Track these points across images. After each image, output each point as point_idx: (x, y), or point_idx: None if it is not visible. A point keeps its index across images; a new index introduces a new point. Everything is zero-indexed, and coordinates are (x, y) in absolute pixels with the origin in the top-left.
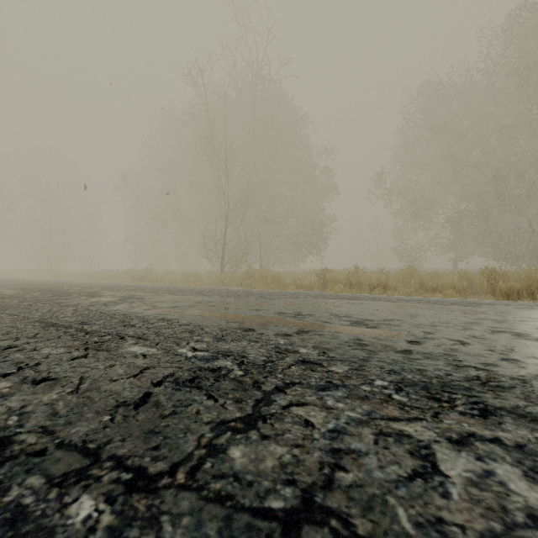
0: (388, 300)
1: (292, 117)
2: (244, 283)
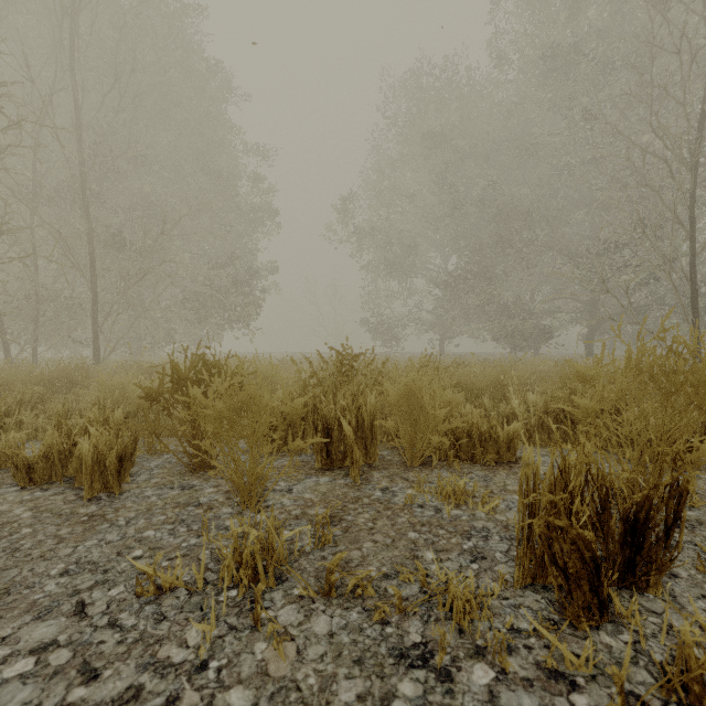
0: None
1: (186, 43)
2: None
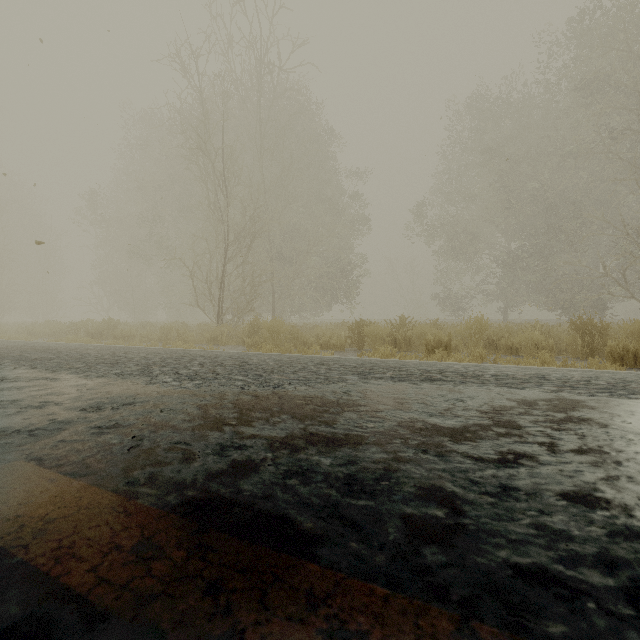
0: (497, 381)
1: (313, 127)
2: (246, 341)
